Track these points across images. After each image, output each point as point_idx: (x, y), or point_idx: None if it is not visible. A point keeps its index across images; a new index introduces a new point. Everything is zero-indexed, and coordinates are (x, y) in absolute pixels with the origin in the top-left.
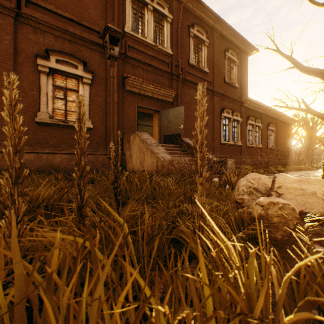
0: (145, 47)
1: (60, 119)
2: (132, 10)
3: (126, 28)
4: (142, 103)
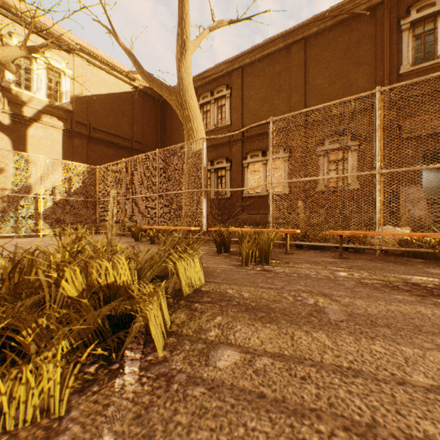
0: (436, 70)
1: (332, 186)
2: (412, 40)
3: (401, 69)
4: (429, 144)
